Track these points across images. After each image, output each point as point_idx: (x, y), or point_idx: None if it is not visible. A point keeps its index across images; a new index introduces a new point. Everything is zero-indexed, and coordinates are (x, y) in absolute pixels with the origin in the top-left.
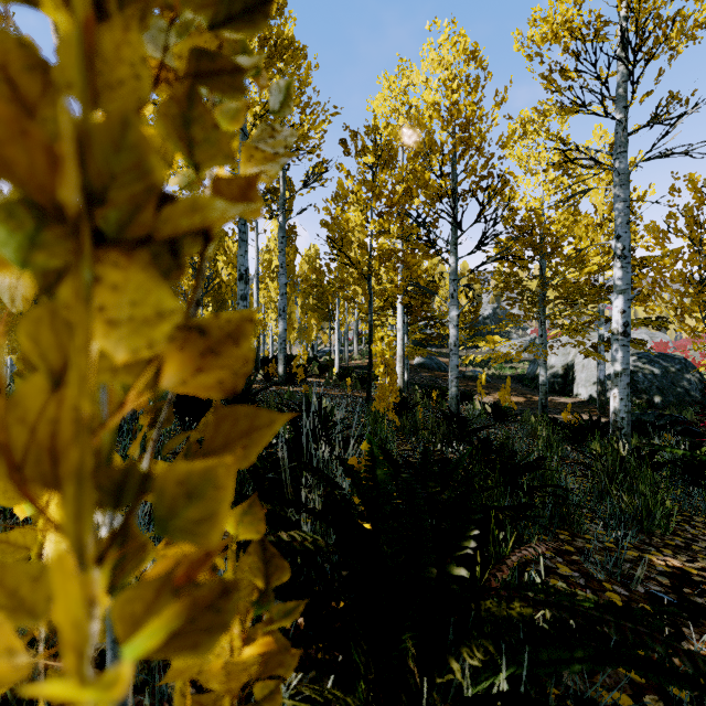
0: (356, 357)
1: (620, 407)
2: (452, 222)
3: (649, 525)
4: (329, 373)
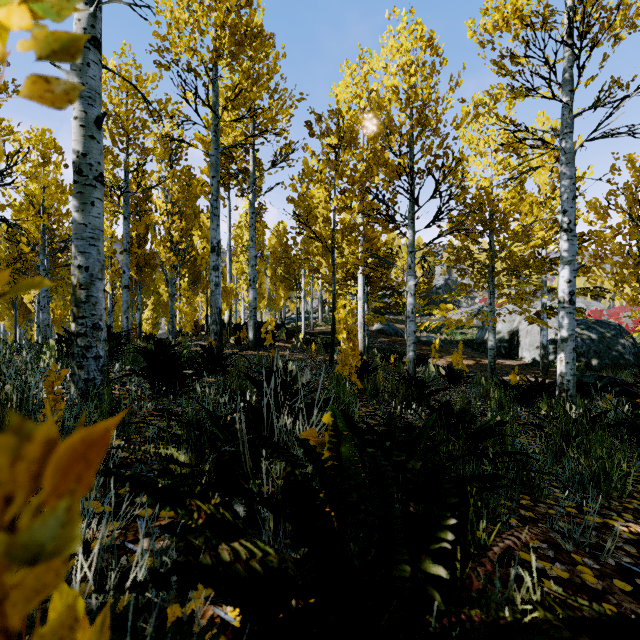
0: (321, 324)
1: (566, 370)
2: (410, 198)
3: (606, 488)
4: (295, 338)
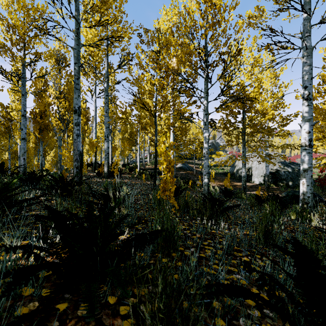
0: (149, 164)
1: (307, 190)
2: (205, 79)
3: None
4: (134, 171)
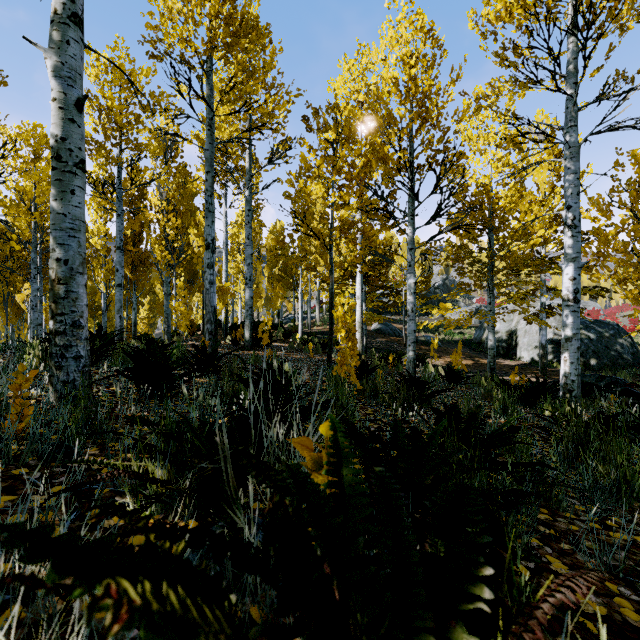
0: (318, 324)
1: (570, 370)
2: (410, 193)
3: (627, 498)
4: (293, 338)
